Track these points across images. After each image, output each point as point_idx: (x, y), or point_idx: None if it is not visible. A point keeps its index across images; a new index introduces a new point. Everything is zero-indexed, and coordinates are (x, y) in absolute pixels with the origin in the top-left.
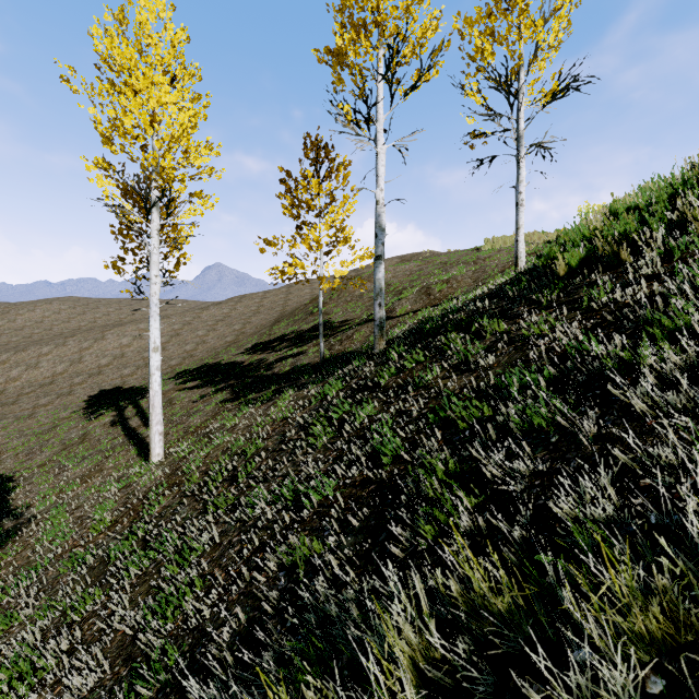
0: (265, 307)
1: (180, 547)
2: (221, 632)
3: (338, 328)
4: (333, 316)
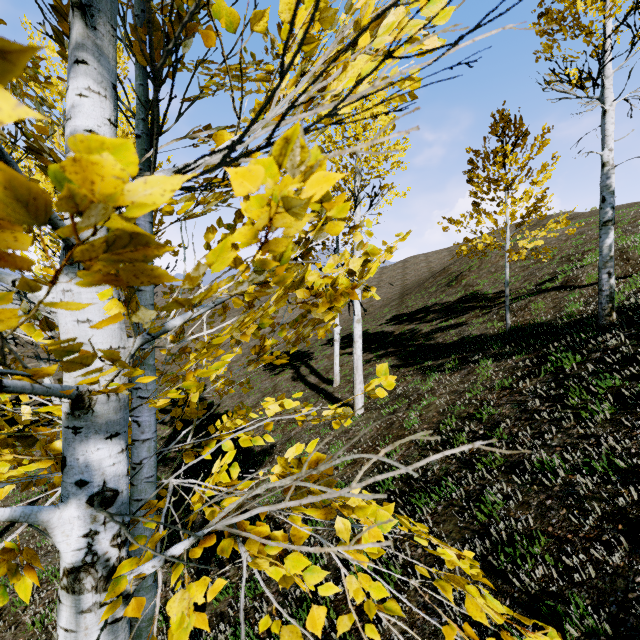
0: (385, 282)
1: (464, 497)
2: (636, 597)
3: (495, 299)
4: (482, 287)
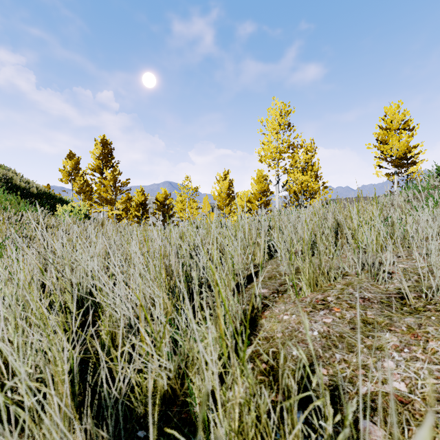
0: None
1: None
2: None
3: None
4: None
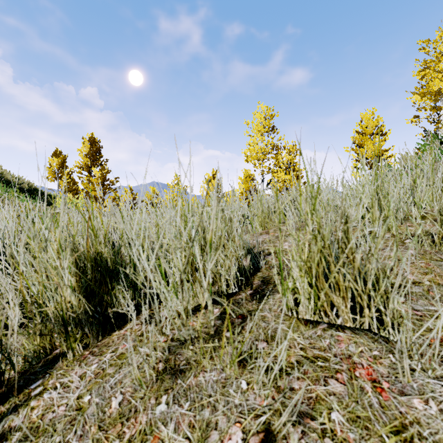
0: None
1: None
2: None
3: None
4: None
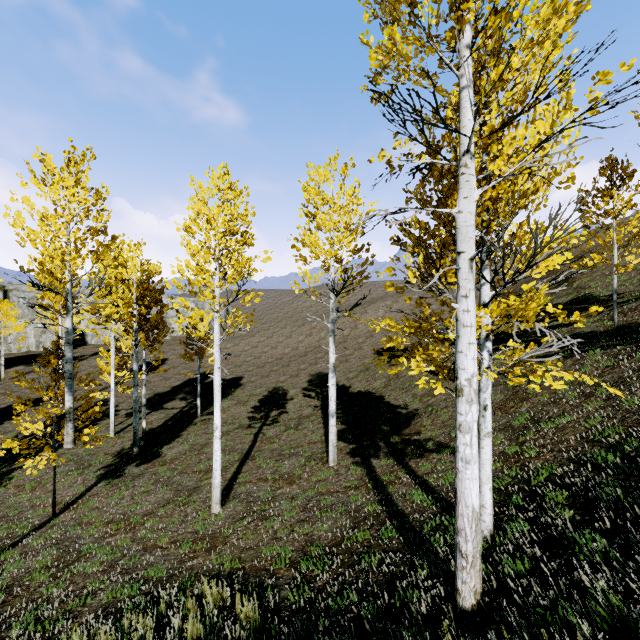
0: None
1: (575, 420)
2: None
3: (607, 301)
4: (594, 290)
